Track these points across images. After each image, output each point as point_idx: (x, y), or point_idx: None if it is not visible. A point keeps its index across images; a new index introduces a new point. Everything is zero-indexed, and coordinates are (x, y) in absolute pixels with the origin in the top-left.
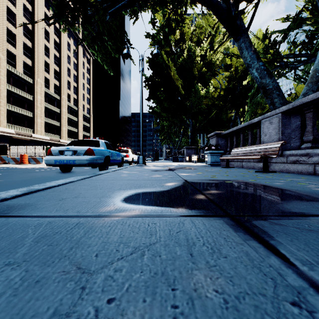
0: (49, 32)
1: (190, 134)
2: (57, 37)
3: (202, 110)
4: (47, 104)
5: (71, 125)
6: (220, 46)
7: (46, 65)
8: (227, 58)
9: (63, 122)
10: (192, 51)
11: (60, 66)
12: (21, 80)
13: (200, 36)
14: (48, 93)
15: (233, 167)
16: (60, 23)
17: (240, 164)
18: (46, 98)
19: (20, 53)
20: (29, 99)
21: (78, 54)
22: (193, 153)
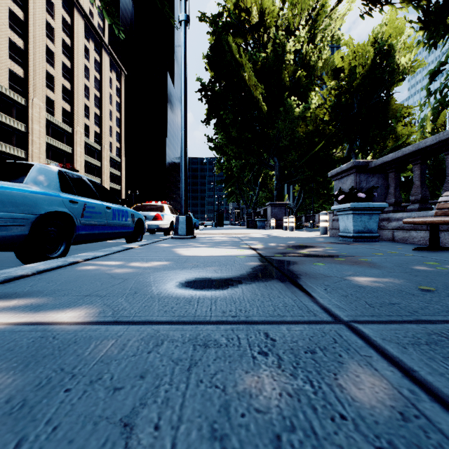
0: (53, 28)
1: (275, 183)
2: (68, 36)
3: (296, 142)
4: (50, 139)
5: (90, 172)
6: None
7: (48, 78)
8: (335, 58)
9: (77, 168)
10: (280, 42)
11: (72, 81)
12: (5, 99)
13: (292, 21)
14: (51, 122)
15: None
16: (72, 16)
17: None
18: (49, 129)
19: (3, 55)
20: (20, 130)
21: (101, 65)
22: (283, 213)
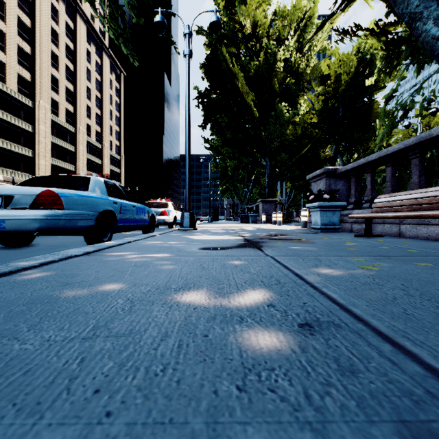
0: (58, 33)
1: (266, 181)
2: (71, 41)
3: (286, 144)
4: (54, 139)
5: (91, 170)
6: (327, 22)
7: (53, 81)
8: (322, 65)
9: (80, 166)
10: (271, 52)
11: (75, 83)
12: (14, 102)
13: (282, 31)
14: (56, 122)
15: (380, 235)
16: (75, 21)
17: (392, 228)
18: (54, 129)
19: (12, 60)
20: (27, 131)
21: (102, 67)
22: (273, 209)
